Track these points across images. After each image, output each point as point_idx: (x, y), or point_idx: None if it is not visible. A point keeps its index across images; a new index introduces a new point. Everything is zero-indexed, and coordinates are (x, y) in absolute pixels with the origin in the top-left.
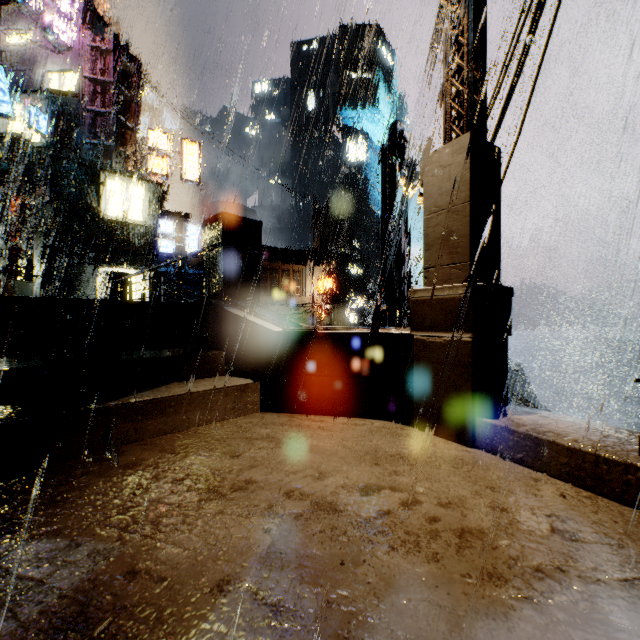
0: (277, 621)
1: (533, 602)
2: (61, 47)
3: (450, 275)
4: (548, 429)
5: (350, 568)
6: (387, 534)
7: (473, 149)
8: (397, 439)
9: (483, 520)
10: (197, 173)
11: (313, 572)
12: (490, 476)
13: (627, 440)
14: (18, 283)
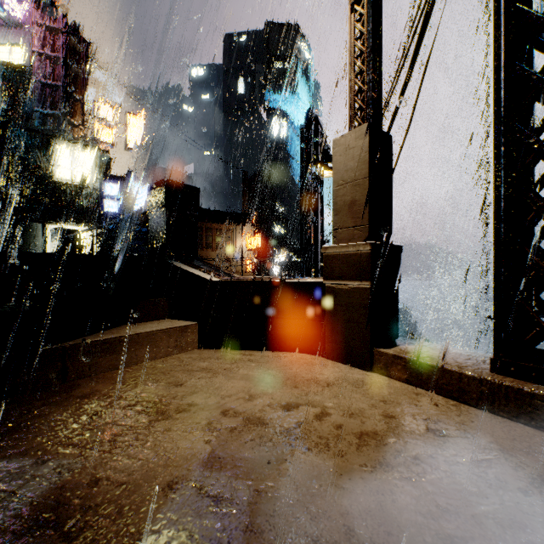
0: (218, 508)
1: (411, 480)
2: (12, 23)
3: (354, 235)
4: (426, 355)
5: (275, 465)
6: (304, 439)
7: (371, 136)
8: (312, 367)
9: (377, 425)
10: (140, 143)
11: (246, 470)
12: (383, 392)
13: (482, 361)
14: None
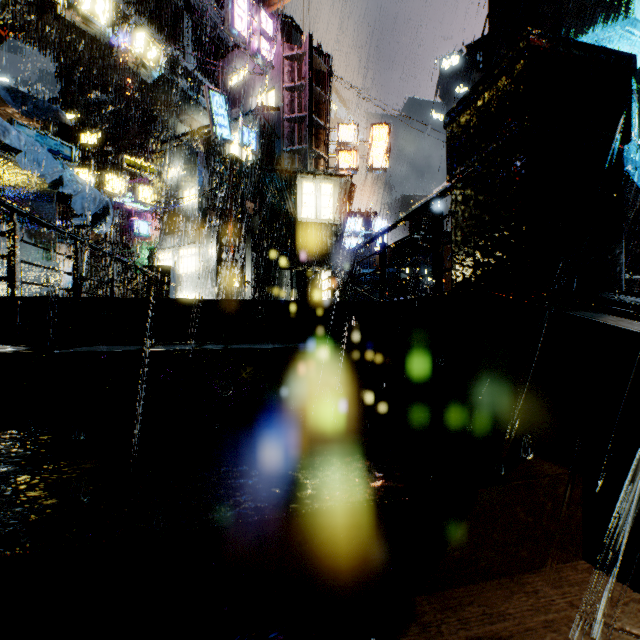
0: None
1: None
2: (267, 68)
3: None
4: None
5: None
6: None
7: None
8: None
9: None
10: (387, 159)
11: None
12: None
13: None
14: (234, 290)
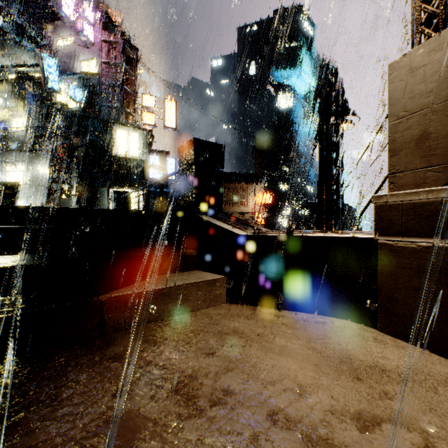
0: None
1: None
2: (88, 44)
3: (425, 178)
4: None
5: None
6: None
7: None
8: (366, 344)
9: None
10: (174, 122)
11: None
12: None
13: None
14: (62, 200)
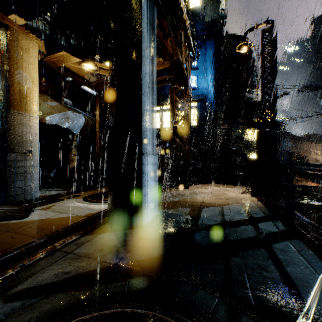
0: None
1: None
2: None
3: None
4: None
5: None
6: None
7: None
8: None
9: None
10: None
11: None
12: None
13: None
14: None
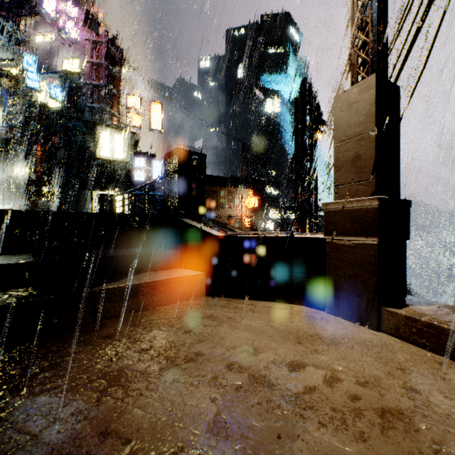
0: None
1: None
2: (70, 42)
3: (357, 190)
4: (448, 319)
5: (286, 442)
6: (315, 410)
7: (378, 87)
8: (314, 321)
9: (400, 401)
10: (160, 124)
11: (254, 444)
12: (398, 358)
13: None
14: (43, 202)
